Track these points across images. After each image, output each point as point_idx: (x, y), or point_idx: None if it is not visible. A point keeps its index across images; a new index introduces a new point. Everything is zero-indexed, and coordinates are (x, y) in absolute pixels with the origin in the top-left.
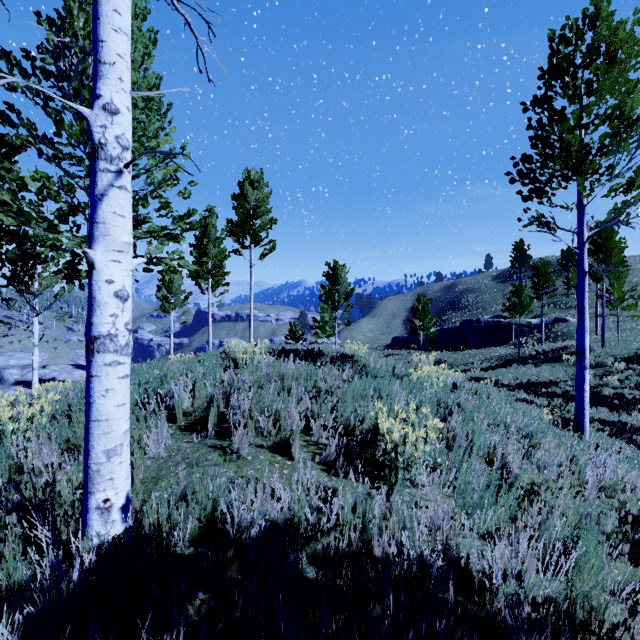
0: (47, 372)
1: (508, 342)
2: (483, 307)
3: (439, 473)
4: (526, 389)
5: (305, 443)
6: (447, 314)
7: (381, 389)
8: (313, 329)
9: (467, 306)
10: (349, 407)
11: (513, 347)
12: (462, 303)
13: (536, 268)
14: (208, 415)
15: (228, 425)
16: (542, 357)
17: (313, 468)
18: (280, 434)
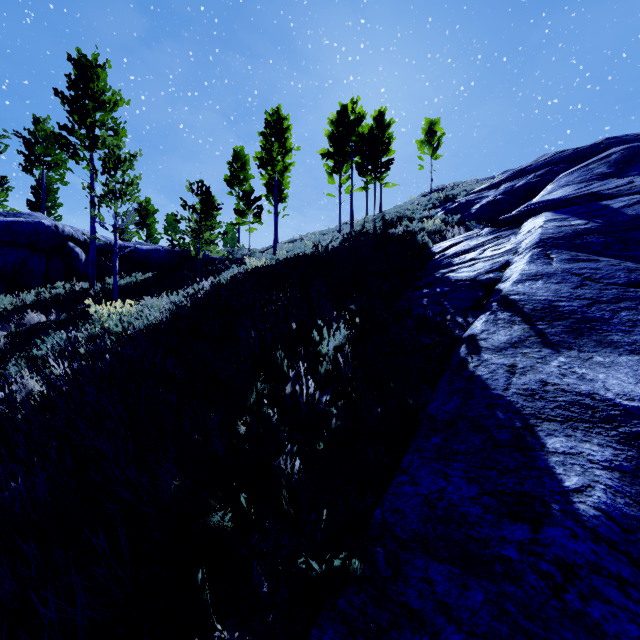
0: None
1: None
2: None
3: None
4: None
5: None
6: None
7: None
8: None
9: None
10: None
11: None
12: None
13: None
14: None
15: None
16: None
17: None
18: None
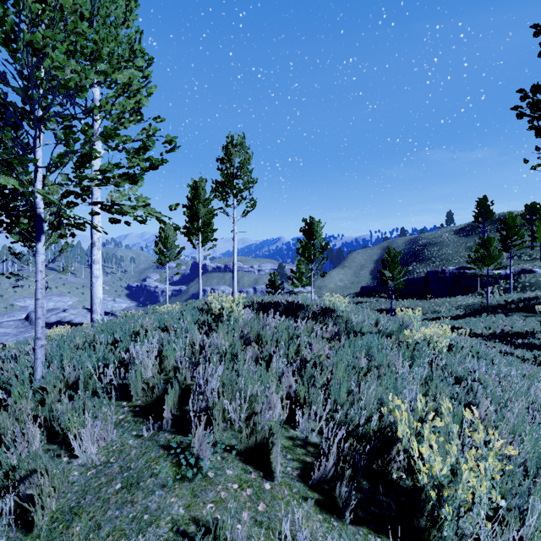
0: (66, 315)
1: (473, 292)
2: (446, 259)
3: (517, 539)
4: (501, 339)
5: (289, 443)
6: (411, 265)
7: (376, 356)
8: (290, 279)
9: (431, 258)
10: (343, 387)
11: (480, 297)
12: (426, 255)
13: (504, 221)
14: (166, 396)
15: (192, 408)
16: (512, 307)
17: (304, 516)
18: (255, 435)
